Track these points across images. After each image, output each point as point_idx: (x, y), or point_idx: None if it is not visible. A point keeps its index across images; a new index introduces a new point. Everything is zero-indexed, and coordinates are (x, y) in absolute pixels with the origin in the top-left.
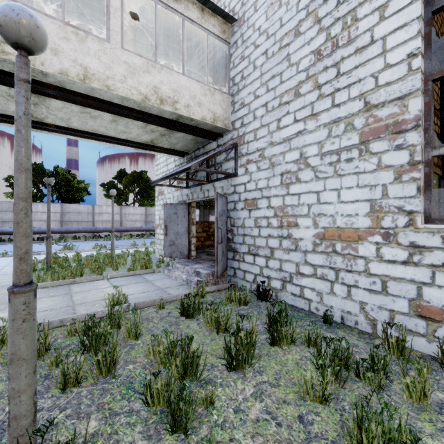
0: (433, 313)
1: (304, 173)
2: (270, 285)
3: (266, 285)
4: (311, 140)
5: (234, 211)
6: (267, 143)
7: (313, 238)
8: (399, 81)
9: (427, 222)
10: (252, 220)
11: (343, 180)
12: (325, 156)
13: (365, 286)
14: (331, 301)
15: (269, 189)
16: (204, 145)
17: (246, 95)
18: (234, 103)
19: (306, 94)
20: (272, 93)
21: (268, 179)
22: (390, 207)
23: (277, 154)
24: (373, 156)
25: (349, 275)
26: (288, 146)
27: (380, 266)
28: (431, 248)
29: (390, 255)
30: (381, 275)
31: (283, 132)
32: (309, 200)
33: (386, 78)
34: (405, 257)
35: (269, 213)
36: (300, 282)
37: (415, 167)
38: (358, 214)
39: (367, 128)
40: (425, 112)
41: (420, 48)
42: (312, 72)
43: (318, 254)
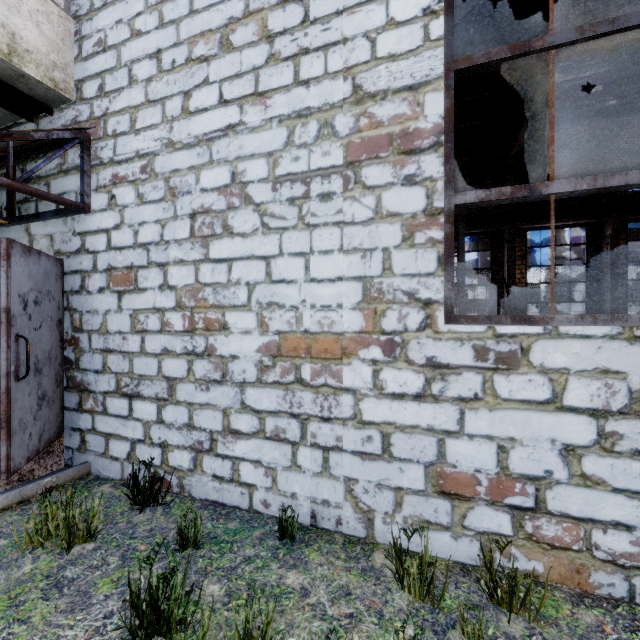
0: (462, 486)
1: (241, 215)
2: (168, 463)
3: (159, 463)
4: (255, 147)
5: (82, 296)
6: (160, 142)
7: (258, 356)
8: (411, 56)
9: (448, 321)
10: (125, 316)
11: (316, 235)
12: (282, 184)
13: (355, 446)
14: (293, 483)
15: (165, 245)
16: (1, 128)
17: (111, 24)
18: (80, 36)
19: (245, 47)
20: (173, 31)
21: (163, 223)
22: (397, 293)
23: (182, 169)
24: (368, 192)
25: (326, 428)
26: (206, 155)
27: (380, 406)
28: (458, 367)
29: (397, 384)
30: (382, 423)
31: (196, 121)
32: (251, 275)
33: (390, 45)
34: (420, 385)
35: (165, 300)
36: (232, 450)
37: (435, 220)
38: (342, 305)
39: (358, 137)
40: (446, 125)
41: (442, 2)
42: (256, 3)
43: (267, 389)
